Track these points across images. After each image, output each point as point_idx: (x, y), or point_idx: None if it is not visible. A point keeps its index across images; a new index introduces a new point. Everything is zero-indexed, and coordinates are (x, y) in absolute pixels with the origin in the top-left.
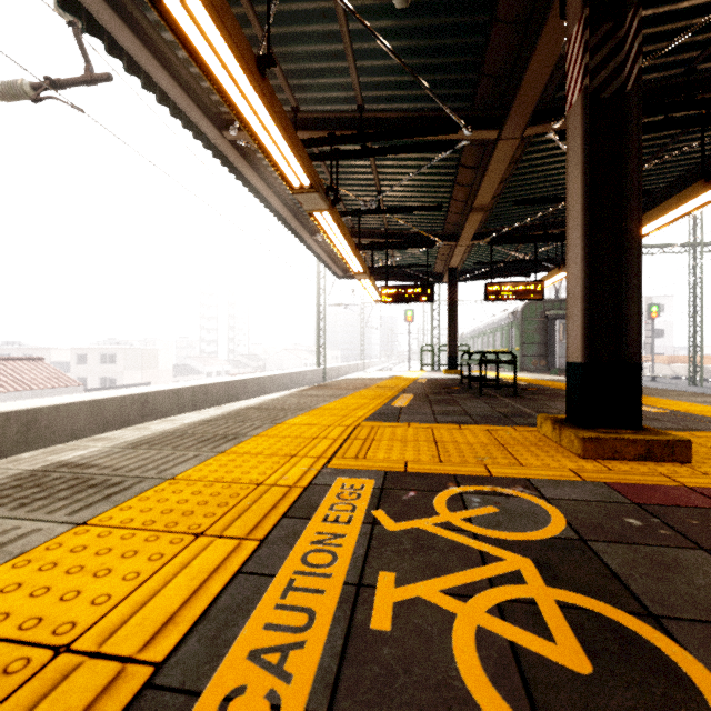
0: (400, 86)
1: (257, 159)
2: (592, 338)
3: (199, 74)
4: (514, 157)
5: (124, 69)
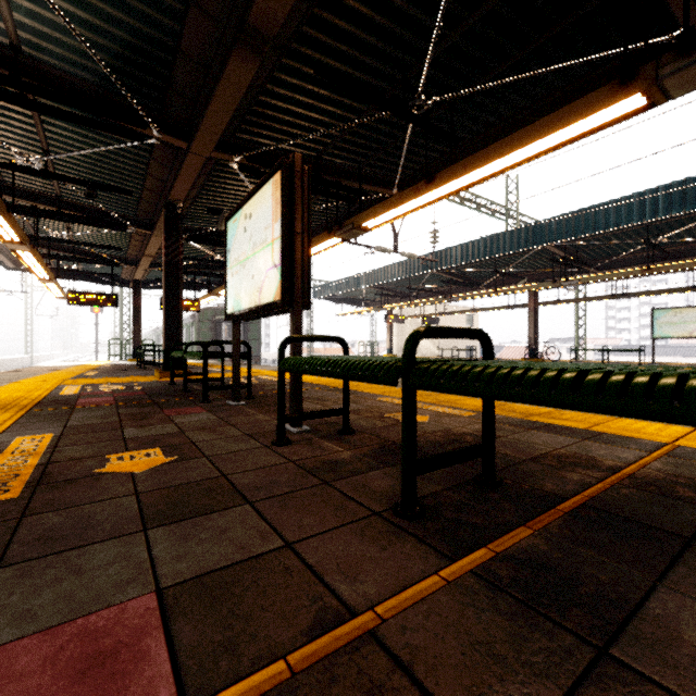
0: None
1: None
2: (169, 342)
3: None
4: None
5: None
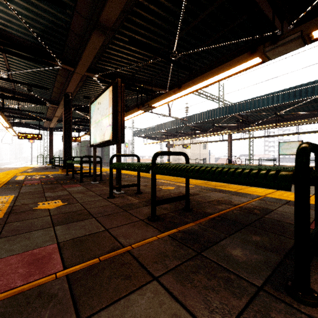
0: None
1: None
2: (66, 156)
3: None
4: None
5: None
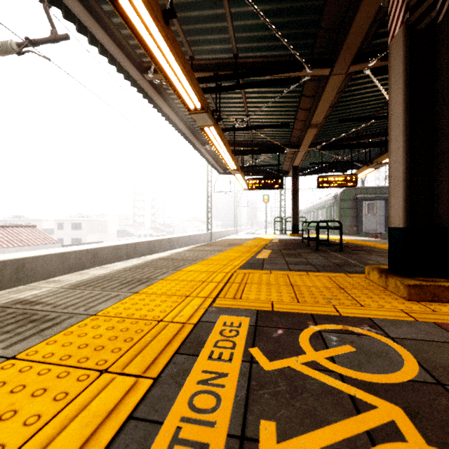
0: (263, 39)
1: (167, 94)
2: (410, 209)
3: (127, 35)
4: (340, 88)
5: (76, 30)
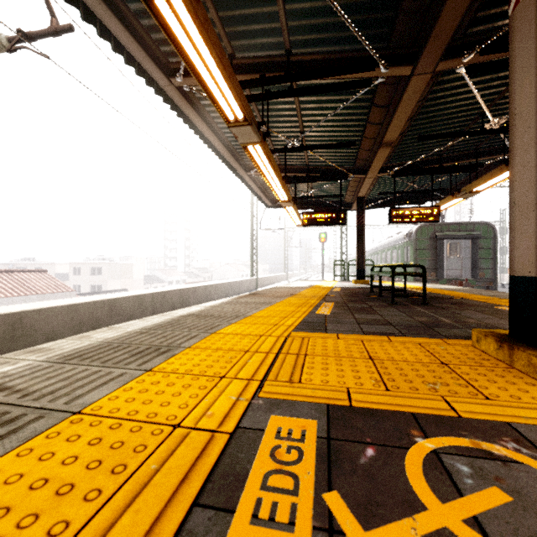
0: (324, 28)
1: (200, 105)
2: None
3: (149, 26)
4: (422, 95)
5: (81, 17)
